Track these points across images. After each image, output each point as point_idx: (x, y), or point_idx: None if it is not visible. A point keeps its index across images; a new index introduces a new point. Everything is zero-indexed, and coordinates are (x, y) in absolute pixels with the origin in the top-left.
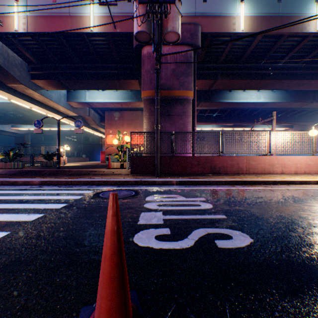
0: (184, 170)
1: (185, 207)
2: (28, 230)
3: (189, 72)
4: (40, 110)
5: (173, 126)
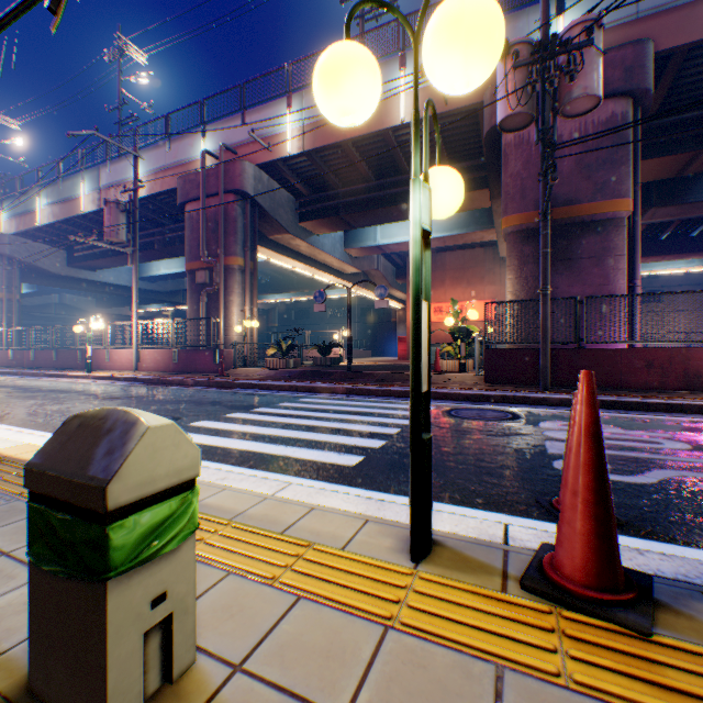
0: (608, 378)
1: (626, 443)
2: (404, 442)
3: (619, 157)
4: (305, 269)
5: (575, 284)
